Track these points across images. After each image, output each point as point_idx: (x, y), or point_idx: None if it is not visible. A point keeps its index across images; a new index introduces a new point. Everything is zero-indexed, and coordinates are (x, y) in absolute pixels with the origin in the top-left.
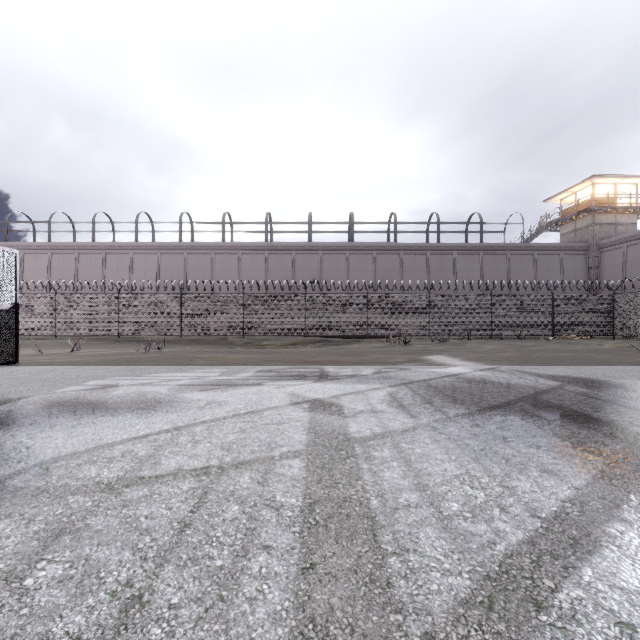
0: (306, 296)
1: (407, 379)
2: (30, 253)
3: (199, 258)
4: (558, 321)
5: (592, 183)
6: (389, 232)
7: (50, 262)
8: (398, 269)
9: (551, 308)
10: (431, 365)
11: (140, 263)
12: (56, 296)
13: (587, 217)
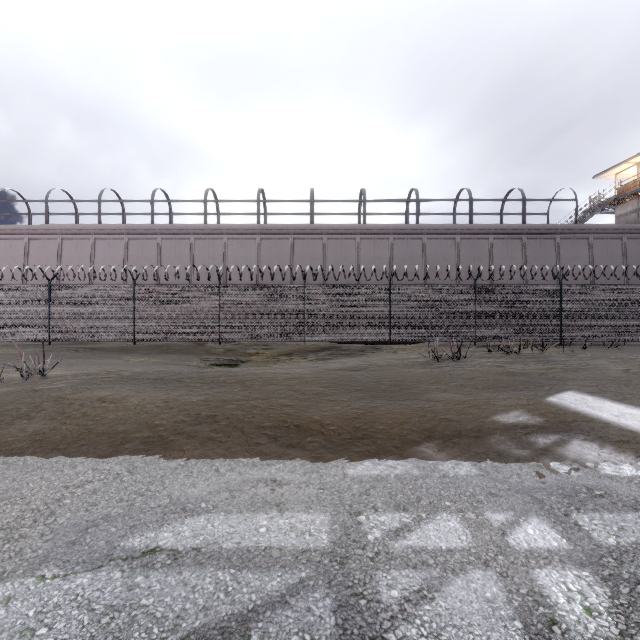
0: (305, 287)
1: None
2: None
3: (176, 244)
4: None
5: None
6: (407, 214)
7: None
8: (420, 257)
9: None
10: None
11: (103, 250)
12: None
13: None
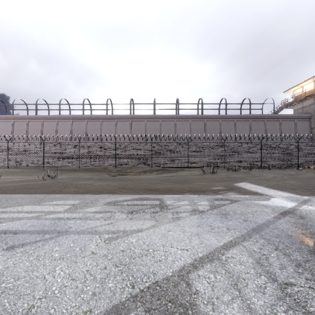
0: (152, 143)
1: (250, 219)
2: (2, 121)
3: (94, 123)
4: (301, 158)
5: (313, 80)
6: (198, 109)
7: (13, 126)
8: (203, 129)
9: (297, 150)
10: (250, 194)
11: (61, 126)
12: (8, 144)
13: (310, 100)
